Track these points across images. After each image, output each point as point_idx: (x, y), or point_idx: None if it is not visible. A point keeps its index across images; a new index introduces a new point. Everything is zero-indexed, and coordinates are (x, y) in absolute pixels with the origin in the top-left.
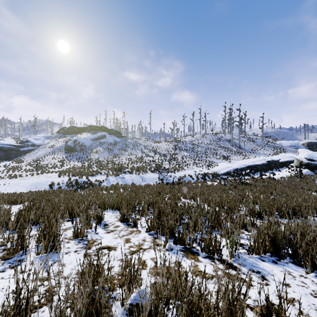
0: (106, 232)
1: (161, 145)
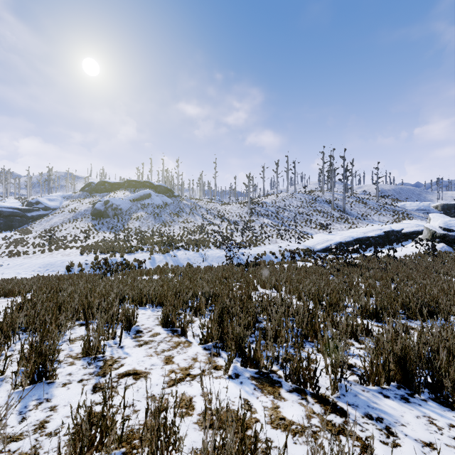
0: (136, 345)
1: (231, 208)
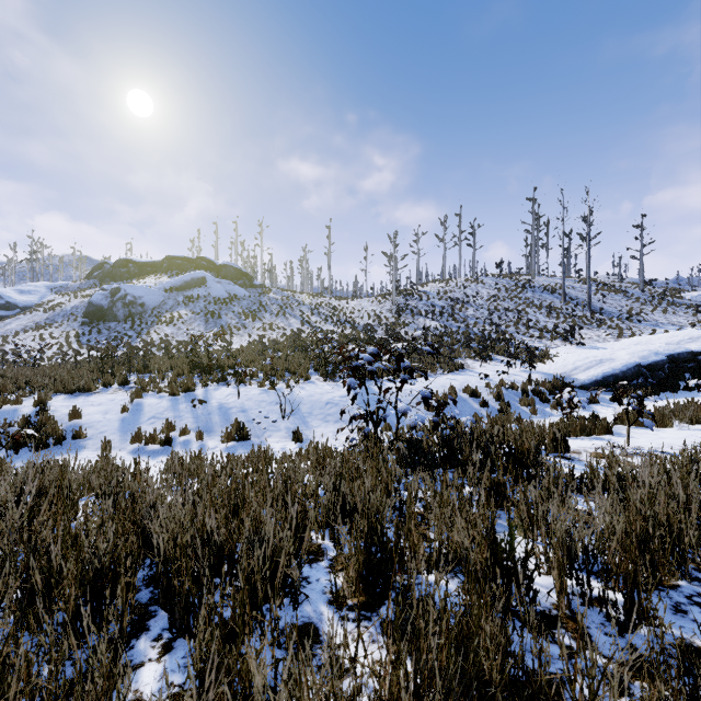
0: None
1: (359, 304)
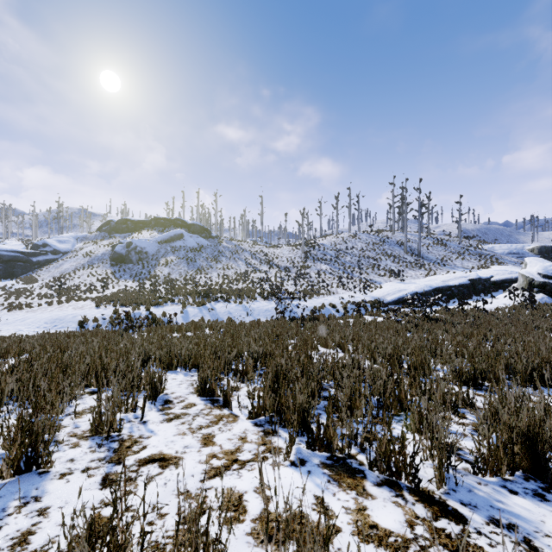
0: (164, 419)
1: (281, 252)
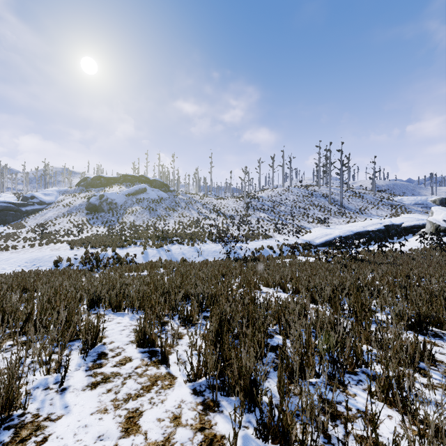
0: (88, 384)
1: (227, 203)
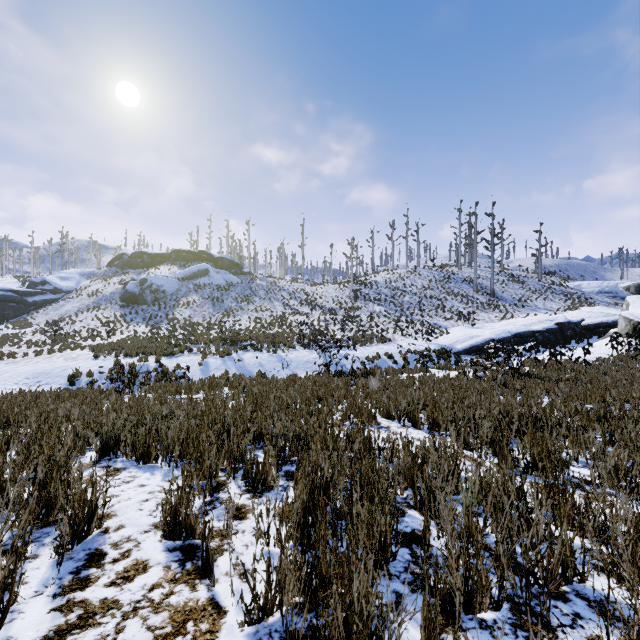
0: (47, 634)
1: (326, 290)
